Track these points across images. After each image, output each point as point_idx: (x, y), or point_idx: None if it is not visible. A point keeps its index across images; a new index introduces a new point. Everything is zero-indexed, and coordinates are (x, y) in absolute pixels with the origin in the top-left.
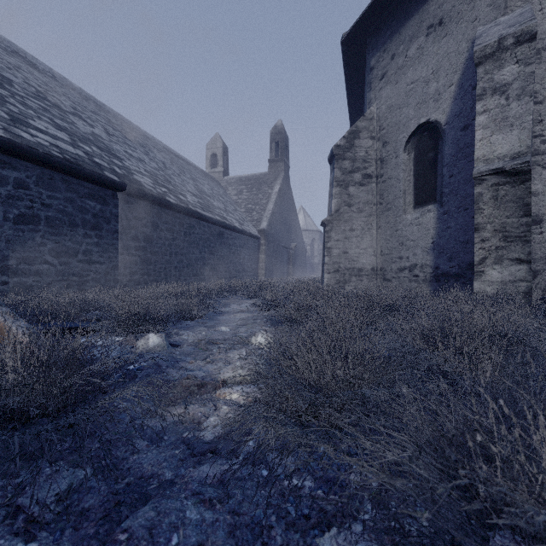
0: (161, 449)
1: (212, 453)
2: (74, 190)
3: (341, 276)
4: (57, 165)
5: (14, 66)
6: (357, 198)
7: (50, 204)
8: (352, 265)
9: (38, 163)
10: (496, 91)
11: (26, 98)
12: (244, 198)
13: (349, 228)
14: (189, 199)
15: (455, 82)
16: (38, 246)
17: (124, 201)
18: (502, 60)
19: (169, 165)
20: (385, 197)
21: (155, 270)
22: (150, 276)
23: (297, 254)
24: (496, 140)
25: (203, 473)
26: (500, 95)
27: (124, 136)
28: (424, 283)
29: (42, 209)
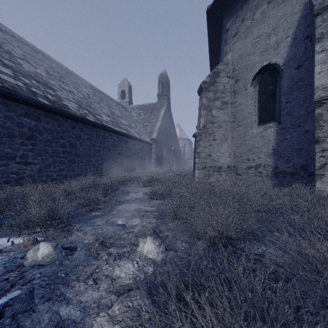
0: None
1: None
2: (12, 110)
3: (207, 172)
4: None
5: None
6: (218, 118)
7: None
8: (214, 164)
9: None
10: None
11: None
12: (142, 118)
13: (212, 138)
14: (104, 118)
15: (291, 34)
16: None
17: (54, 119)
18: None
19: (92, 96)
20: (237, 117)
21: (78, 167)
22: (74, 172)
23: (175, 154)
24: None
25: None
26: None
27: (61, 76)
28: (266, 178)
29: None
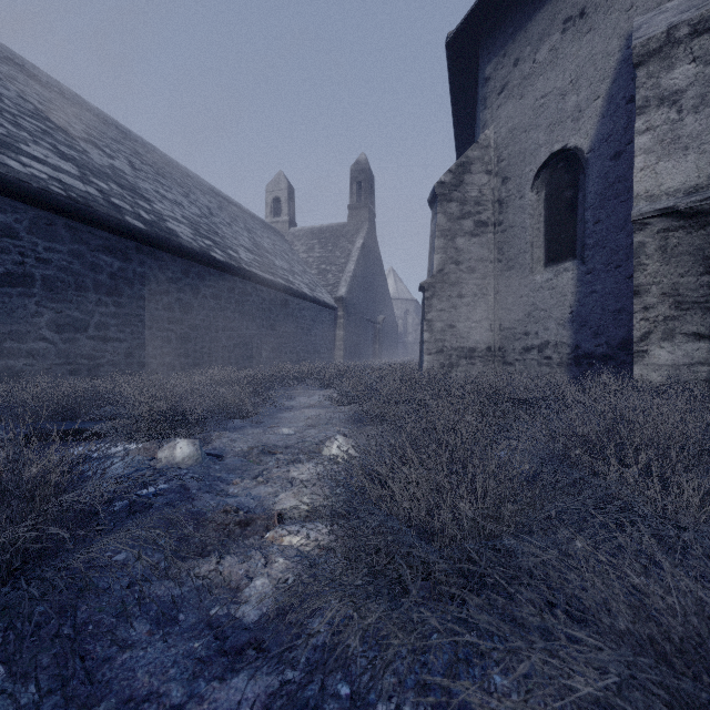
0: (172, 639)
1: (254, 649)
2: (83, 241)
3: (446, 359)
4: (58, 206)
5: (6, 76)
6: (468, 253)
7: (49, 259)
8: (461, 344)
9: (32, 202)
10: (663, 101)
11: (20, 117)
12: (316, 256)
13: (457, 293)
14: (243, 255)
15: (603, 94)
16: (32, 317)
17: (153, 257)
18: (673, 58)
19: (216, 212)
20: (505, 252)
21: (196, 350)
22: (189, 359)
23: (385, 330)
24: (665, 169)
25: (236, 692)
26: (669, 106)
27: (156, 172)
28: (559, 368)
29: (37, 266)
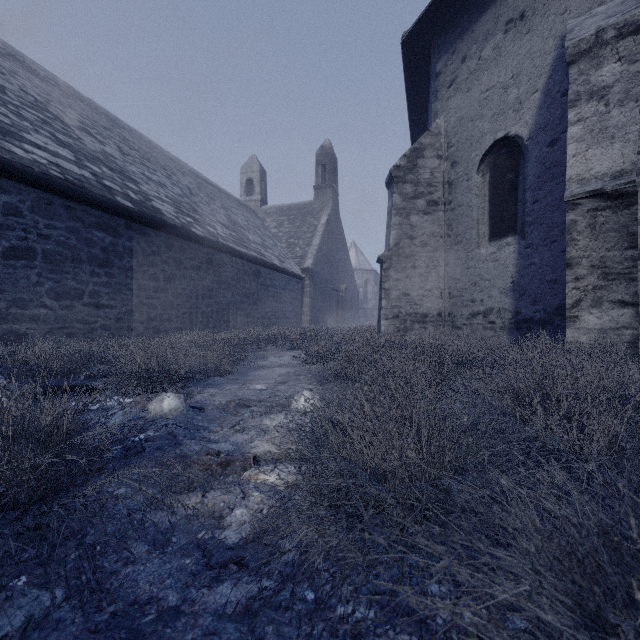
0: (166, 556)
1: (235, 564)
2: (78, 219)
3: (402, 323)
4: (57, 188)
5: (9, 71)
6: (421, 229)
7: (49, 235)
8: (415, 310)
9: (34, 185)
10: (592, 96)
11: (22, 108)
12: (285, 231)
13: (411, 265)
14: (220, 231)
15: (541, 88)
16: (34, 287)
17: (141, 233)
18: (601, 57)
19: (196, 192)
20: (454, 228)
21: (178, 315)
22: (172, 323)
23: (348, 298)
24: (594, 155)
25: (221, 596)
26: (598, 100)
27: (142, 157)
28: (502, 331)
29: (38, 241)
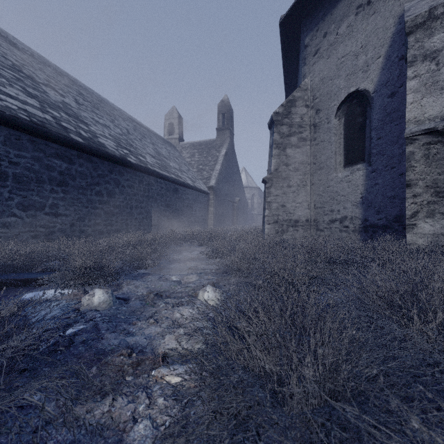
0: None
1: None
2: (41, 150)
3: (280, 227)
4: (24, 127)
5: None
6: (294, 158)
7: (18, 162)
8: (289, 217)
9: (6, 124)
10: (426, 58)
11: (1, 69)
12: (196, 160)
13: (286, 184)
14: (148, 160)
15: (383, 54)
16: (6, 201)
17: (89, 161)
18: (433, 28)
19: (132, 132)
20: (318, 158)
21: (117, 221)
22: (113, 227)
23: (240, 207)
24: (427, 102)
25: None
26: (430, 61)
27: (93, 106)
28: (353, 233)
29: (9, 167)
